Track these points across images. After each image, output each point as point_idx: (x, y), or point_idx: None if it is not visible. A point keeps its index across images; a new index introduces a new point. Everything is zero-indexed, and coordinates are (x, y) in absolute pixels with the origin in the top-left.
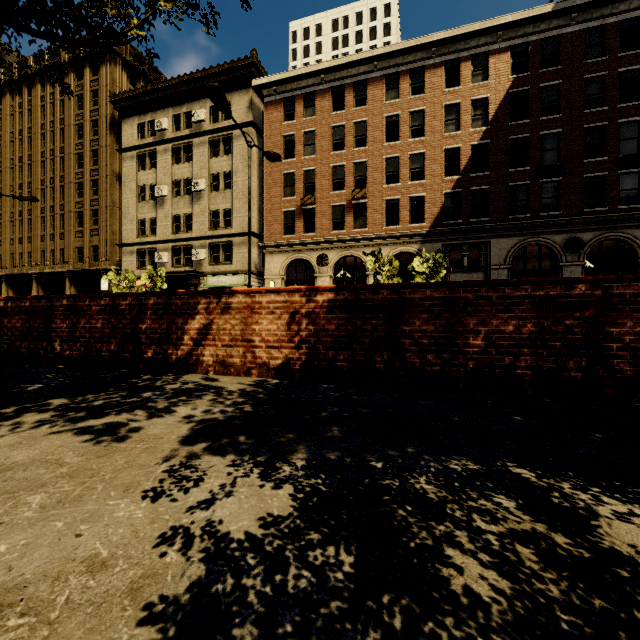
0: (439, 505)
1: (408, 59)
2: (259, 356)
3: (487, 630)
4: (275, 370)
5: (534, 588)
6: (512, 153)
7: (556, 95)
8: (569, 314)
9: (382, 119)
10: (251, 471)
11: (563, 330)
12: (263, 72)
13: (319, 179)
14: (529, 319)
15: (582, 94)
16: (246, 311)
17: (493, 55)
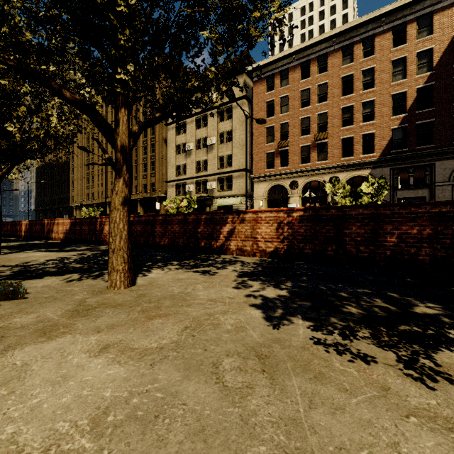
0: (347, 298)
1: (361, 31)
2: (260, 246)
3: (352, 316)
4: (269, 254)
5: (373, 314)
6: None
7: None
8: None
9: (339, 79)
10: (269, 286)
11: (451, 233)
12: (252, 61)
13: (291, 128)
14: (427, 226)
15: None
16: (253, 222)
17: (437, 13)
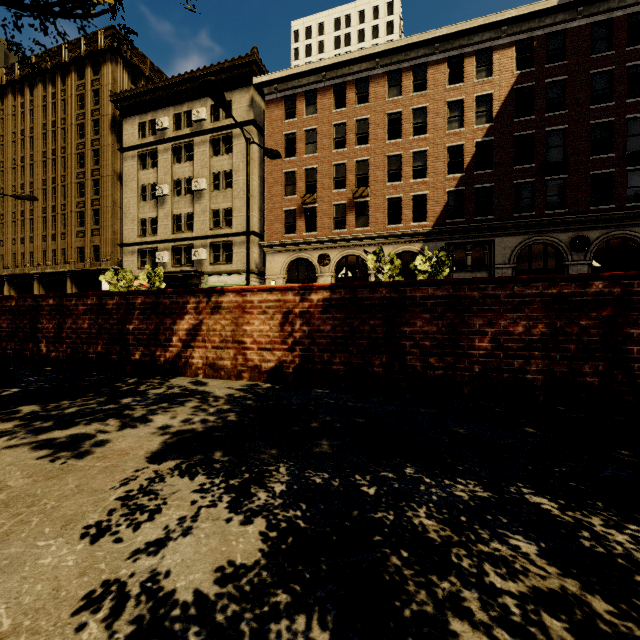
0: (442, 550)
1: (410, 55)
2: (250, 358)
3: None
4: (267, 373)
5: None
6: (516, 150)
7: (562, 91)
8: (584, 314)
9: (384, 116)
10: (220, 499)
11: (578, 331)
12: (264, 70)
13: (320, 178)
14: (540, 319)
15: (588, 89)
16: (237, 311)
17: (497, 51)
